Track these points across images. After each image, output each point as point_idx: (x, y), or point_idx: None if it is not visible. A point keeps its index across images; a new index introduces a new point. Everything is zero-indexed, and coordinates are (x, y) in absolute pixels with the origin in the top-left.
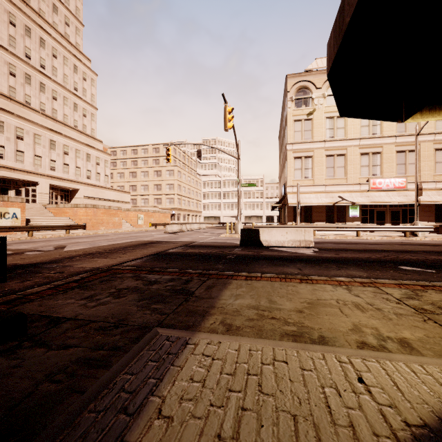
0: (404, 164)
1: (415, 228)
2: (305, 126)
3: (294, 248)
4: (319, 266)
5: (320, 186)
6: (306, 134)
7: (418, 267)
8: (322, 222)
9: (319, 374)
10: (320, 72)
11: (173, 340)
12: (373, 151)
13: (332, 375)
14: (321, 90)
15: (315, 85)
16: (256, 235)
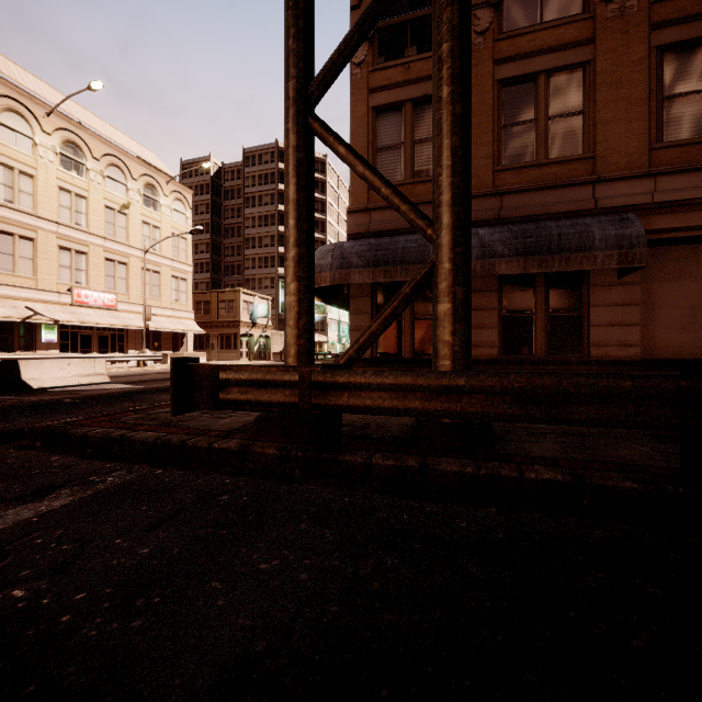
0: (114, 276)
1: (148, 357)
2: None
3: (92, 386)
4: None
5: None
6: None
7: None
8: None
9: None
10: None
11: None
12: (77, 248)
13: None
14: None
15: None
16: (14, 371)
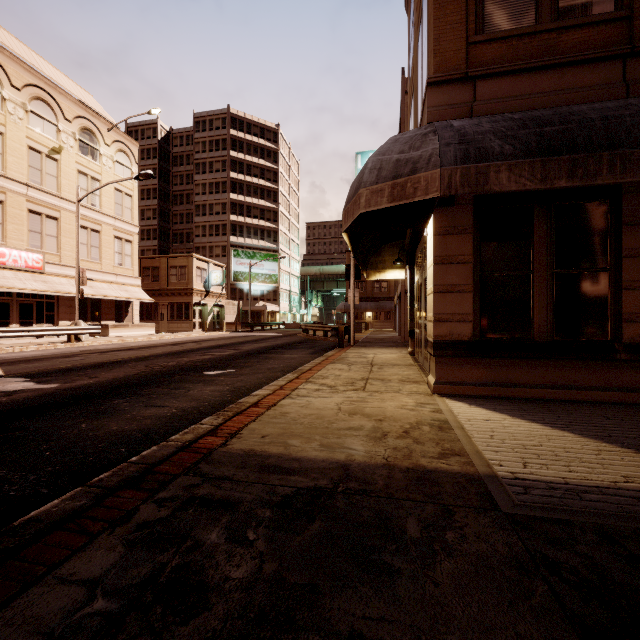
0: (40, 233)
1: (82, 330)
2: None
3: None
4: (153, 395)
5: None
6: None
7: (215, 370)
8: None
9: (494, 428)
10: None
11: (520, 489)
12: None
13: (490, 425)
14: None
15: None
16: None
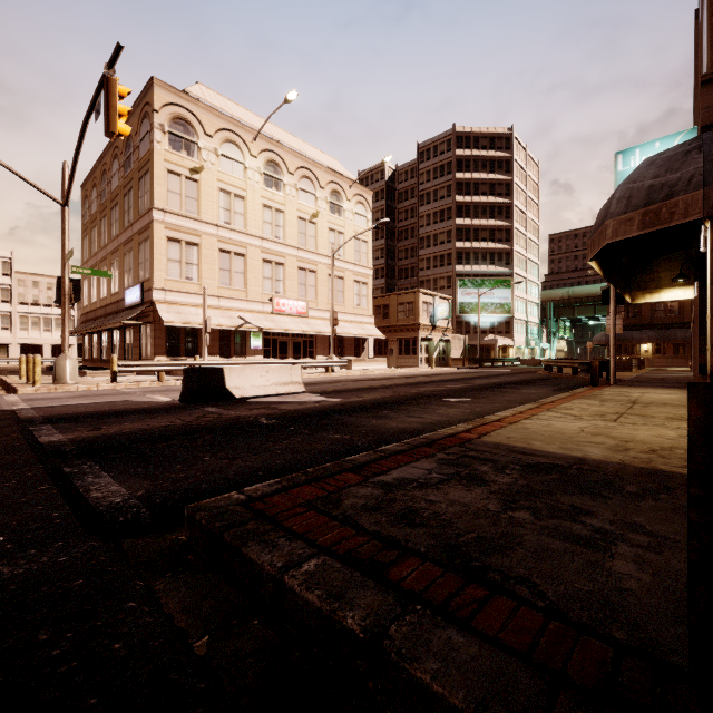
0: (305, 284)
1: (336, 363)
2: (188, 188)
3: (288, 397)
4: (409, 410)
5: (211, 296)
6: (190, 203)
7: (453, 398)
8: (214, 355)
9: None
10: (212, 111)
11: None
12: (276, 260)
13: None
14: (213, 141)
15: (204, 127)
16: (219, 378)
